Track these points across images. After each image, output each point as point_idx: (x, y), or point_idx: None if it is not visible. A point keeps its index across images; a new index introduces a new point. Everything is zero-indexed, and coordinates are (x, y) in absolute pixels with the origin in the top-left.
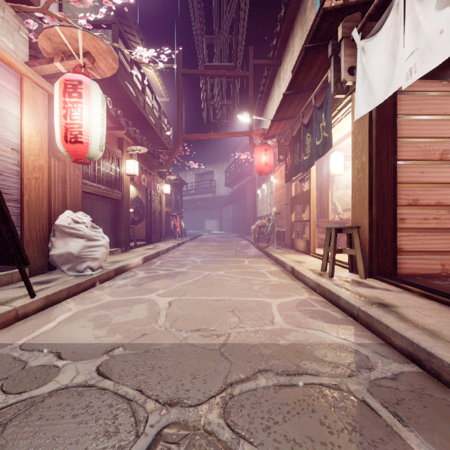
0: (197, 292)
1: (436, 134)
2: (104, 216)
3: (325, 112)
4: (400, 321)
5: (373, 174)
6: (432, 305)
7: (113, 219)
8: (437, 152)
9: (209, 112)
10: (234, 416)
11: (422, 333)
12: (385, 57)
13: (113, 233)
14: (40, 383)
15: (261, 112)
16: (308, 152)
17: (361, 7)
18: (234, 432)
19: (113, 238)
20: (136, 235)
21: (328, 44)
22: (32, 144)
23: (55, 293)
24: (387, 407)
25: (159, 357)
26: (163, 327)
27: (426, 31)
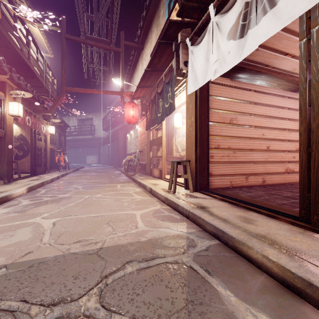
0: (79, 212)
1: (228, 109)
2: None
3: (171, 87)
4: (210, 216)
5: (197, 128)
6: (225, 205)
7: None
8: (228, 119)
9: (90, 72)
10: (108, 299)
11: (220, 221)
12: (203, 59)
13: None
14: None
15: (129, 79)
16: (160, 111)
17: (191, 25)
18: (108, 310)
19: None
20: (20, 168)
21: (172, 43)
22: None
23: None
24: (202, 267)
25: (43, 269)
26: (47, 244)
27: (222, 50)
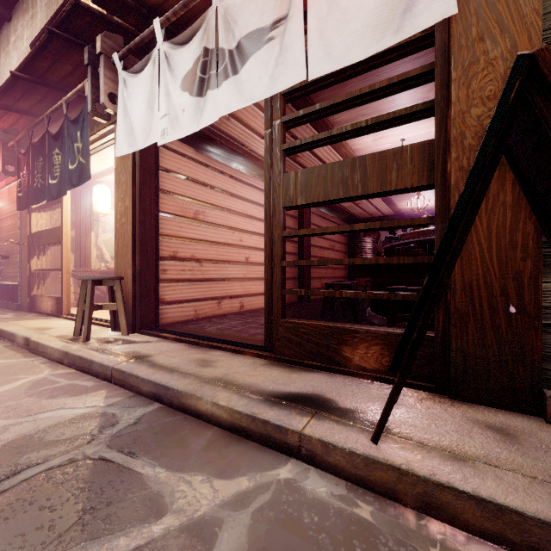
0: None
1: (191, 195)
2: None
3: (81, 131)
4: (150, 368)
5: (136, 221)
6: (180, 347)
7: None
8: (192, 212)
9: None
10: None
11: (165, 373)
12: (145, 104)
13: None
14: None
15: None
16: (57, 174)
17: (124, 32)
18: None
19: None
20: None
21: (84, 46)
22: None
23: None
24: (123, 451)
25: None
26: None
27: (175, 103)
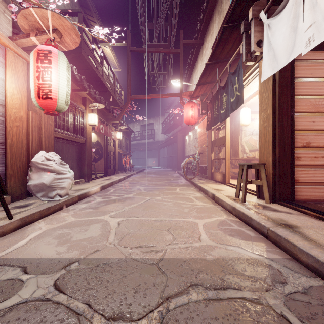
0: (140, 214)
1: None
2: (71, 156)
3: (237, 77)
4: (304, 240)
5: (275, 122)
6: None
7: (79, 158)
8: None
9: (150, 79)
10: None
11: None
12: (287, 30)
13: (79, 168)
14: (4, 297)
15: (188, 79)
16: (224, 107)
17: None
18: None
19: (79, 171)
20: (97, 169)
21: (240, 24)
22: (14, 100)
23: (29, 215)
24: (303, 322)
25: (107, 271)
26: (112, 244)
27: (323, 7)
